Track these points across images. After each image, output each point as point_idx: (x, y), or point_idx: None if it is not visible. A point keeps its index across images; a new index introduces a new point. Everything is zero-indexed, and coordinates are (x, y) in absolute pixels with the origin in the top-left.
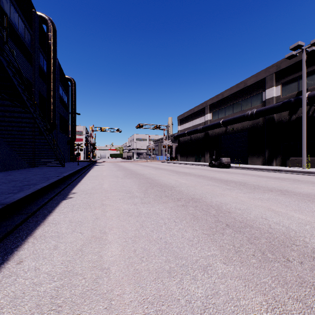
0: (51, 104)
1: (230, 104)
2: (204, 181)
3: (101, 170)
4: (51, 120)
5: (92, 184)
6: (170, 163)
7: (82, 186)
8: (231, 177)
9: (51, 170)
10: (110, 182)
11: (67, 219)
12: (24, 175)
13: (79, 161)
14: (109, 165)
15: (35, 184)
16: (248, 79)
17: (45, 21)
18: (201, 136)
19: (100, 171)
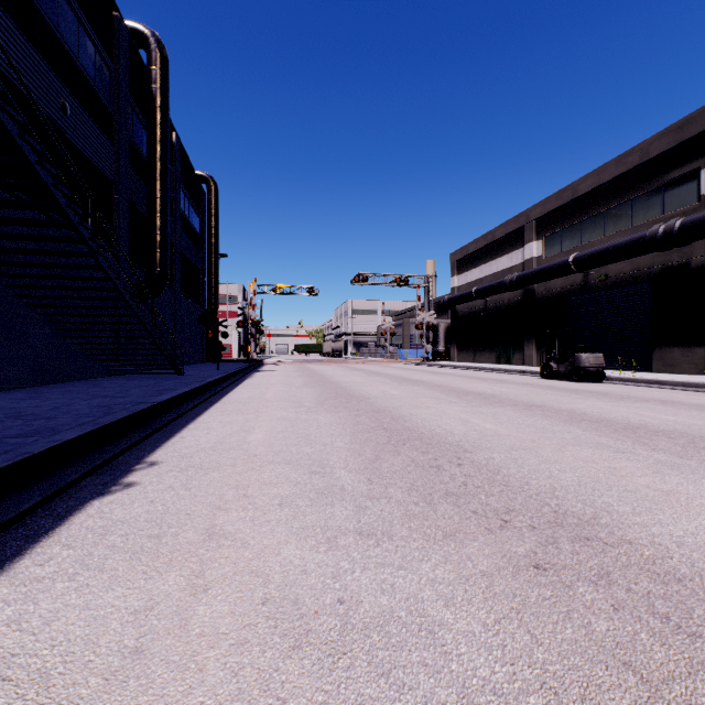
0: (157, 229)
1: (597, 211)
2: (558, 428)
3: (266, 384)
4: (156, 266)
5: (222, 428)
6: (432, 366)
7: (192, 437)
8: (634, 413)
9: (146, 384)
10: (273, 424)
11: (1, 647)
12: (67, 398)
13: (227, 360)
14: (289, 370)
15: (50, 433)
16: (653, 139)
17: (143, 40)
18: (513, 299)
19: (261, 385)
